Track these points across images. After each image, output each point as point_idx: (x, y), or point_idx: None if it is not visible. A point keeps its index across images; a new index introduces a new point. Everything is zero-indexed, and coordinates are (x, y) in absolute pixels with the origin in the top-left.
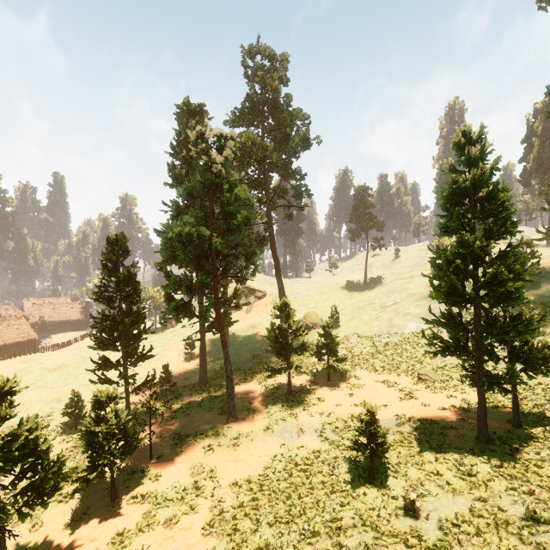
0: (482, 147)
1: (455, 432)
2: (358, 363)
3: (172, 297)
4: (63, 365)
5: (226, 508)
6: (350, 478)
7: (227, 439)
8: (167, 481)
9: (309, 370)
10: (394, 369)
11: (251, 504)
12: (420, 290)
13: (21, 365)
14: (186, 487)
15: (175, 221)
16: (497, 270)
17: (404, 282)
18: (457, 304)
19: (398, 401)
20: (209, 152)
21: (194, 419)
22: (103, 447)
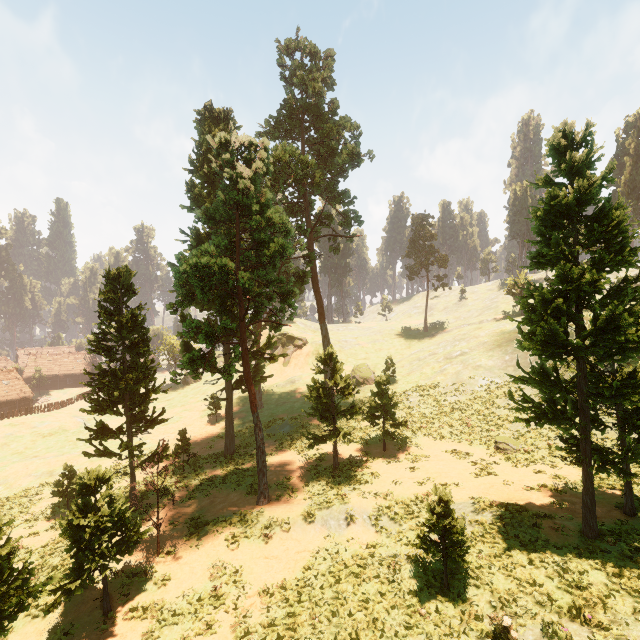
0: (588, 151)
1: (551, 523)
2: (420, 427)
3: (190, 347)
4: (60, 429)
5: (253, 626)
6: (416, 586)
7: (256, 528)
8: (177, 587)
9: (360, 437)
10: (464, 435)
11: (286, 621)
12: (493, 338)
13: (8, 430)
14: (201, 596)
15: (192, 251)
16: (613, 312)
17: (472, 328)
18: (556, 357)
19: (472, 478)
20: (235, 166)
21: (216, 500)
22: (93, 543)
